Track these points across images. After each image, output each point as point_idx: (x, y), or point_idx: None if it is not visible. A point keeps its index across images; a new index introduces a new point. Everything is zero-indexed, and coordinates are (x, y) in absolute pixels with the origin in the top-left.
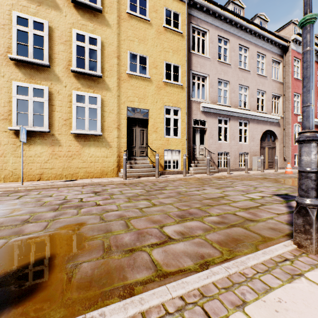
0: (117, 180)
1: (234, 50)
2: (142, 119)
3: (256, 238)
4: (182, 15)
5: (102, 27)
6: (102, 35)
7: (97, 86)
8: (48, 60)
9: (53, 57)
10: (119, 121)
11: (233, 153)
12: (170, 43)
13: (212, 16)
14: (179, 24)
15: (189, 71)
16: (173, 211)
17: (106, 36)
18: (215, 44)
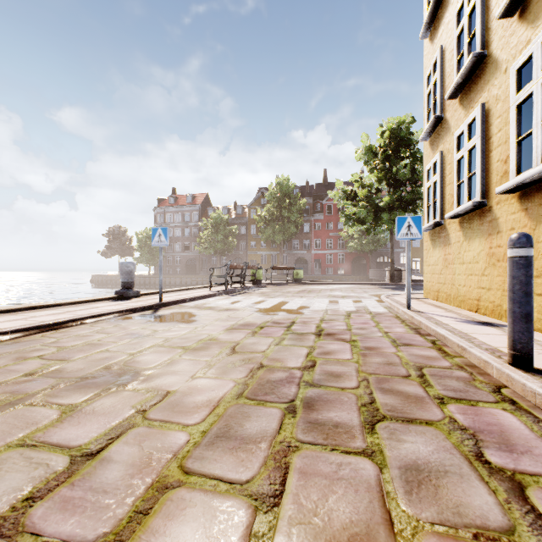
0: (471, 349)
1: None
2: None
3: None
4: None
5: None
6: None
7: None
8: (480, 44)
9: (490, 23)
10: None
11: None
12: None
13: None
14: None
15: None
16: (114, 346)
17: None
18: None
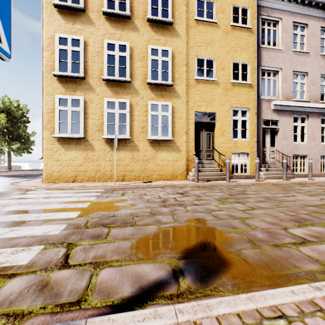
0: (190, 183)
1: (314, 35)
2: (208, 122)
3: None
4: (251, 9)
5: (172, 38)
6: (172, 46)
7: (168, 95)
8: (129, 77)
9: (133, 73)
10: (188, 126)
11: (312, 156)
12: (238, 42)
13: (286, 1)
14: (247, 19)
15: (258, 68)
16: (280, 215)
17: (176, 46)
18: (289, 33)
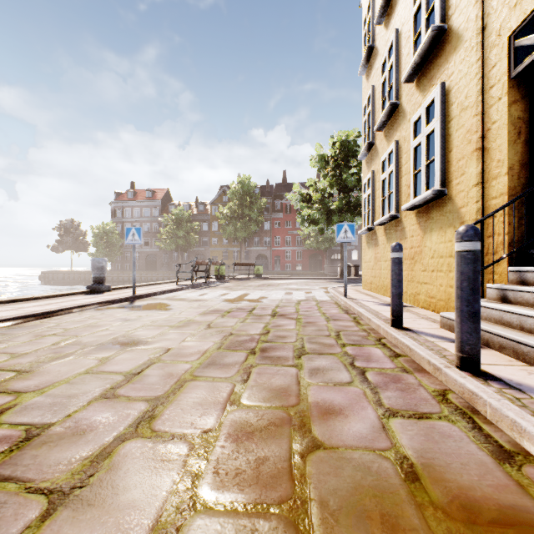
0: (373, 319)
1: None
2: None
3: (2, 331)
4: None
5: None
6: None
7: (440, 64)
8: (395, 96)
9: (401, 81)
10: (486, 121)
11: None
12: None
13: None
14: None
15: None
16: (112, 327)
17: None
18: None
